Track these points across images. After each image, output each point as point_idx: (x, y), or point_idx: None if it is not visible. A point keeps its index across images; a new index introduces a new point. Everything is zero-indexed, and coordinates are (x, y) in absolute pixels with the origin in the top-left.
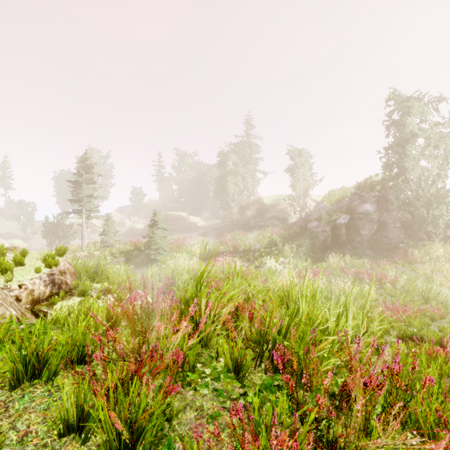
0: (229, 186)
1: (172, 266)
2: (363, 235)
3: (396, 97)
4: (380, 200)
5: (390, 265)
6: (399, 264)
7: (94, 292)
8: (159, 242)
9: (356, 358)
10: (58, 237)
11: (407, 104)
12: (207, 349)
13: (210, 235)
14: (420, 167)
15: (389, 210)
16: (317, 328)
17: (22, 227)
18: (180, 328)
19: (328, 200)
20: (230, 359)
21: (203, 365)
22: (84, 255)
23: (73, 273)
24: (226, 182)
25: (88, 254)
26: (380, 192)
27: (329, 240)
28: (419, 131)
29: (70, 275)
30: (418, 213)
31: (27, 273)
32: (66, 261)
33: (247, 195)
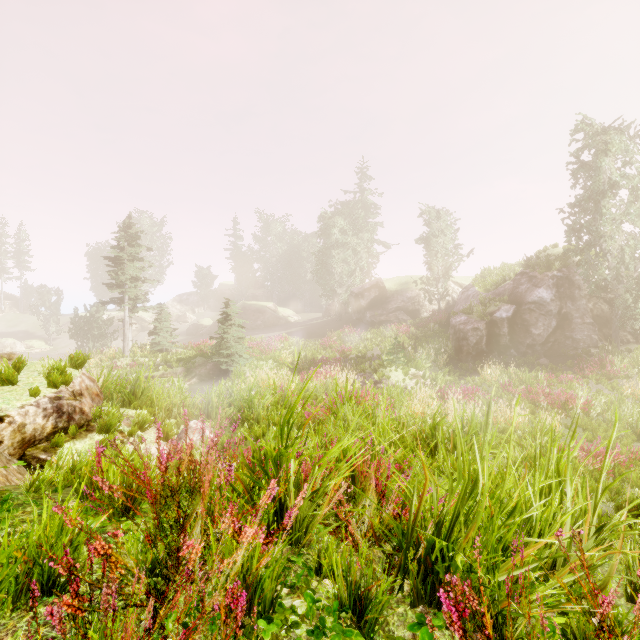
0: (335, 264)
1: (252, 380)
2: (535, 336)
3: (587, 128)
4: (561, 282)
5: (578, 381)
6: (592, 378)
7: (127, 425)
8: (233, 345)
9: (610, 599)
10: (91, 337)
11: (603, 138)
12: (301, 549)
13: (307, 335)
14: (623, 233)
15: (575, 298)
16: (514, 521)
17: (43, 323)
18: (240, 540)
19: (481, 284)
20: (345, 581)
21: (292, 591)
22: (126, 363)
23: (96, 395)
24: (331, 258)
25: (132, 363)
26: (560, 271)
27: (483, 342)
28: (621, 178)
29: (91, 397)
30: (620, 302)
31: (17, 397)
32: (86, 375)
33: (361, 277)
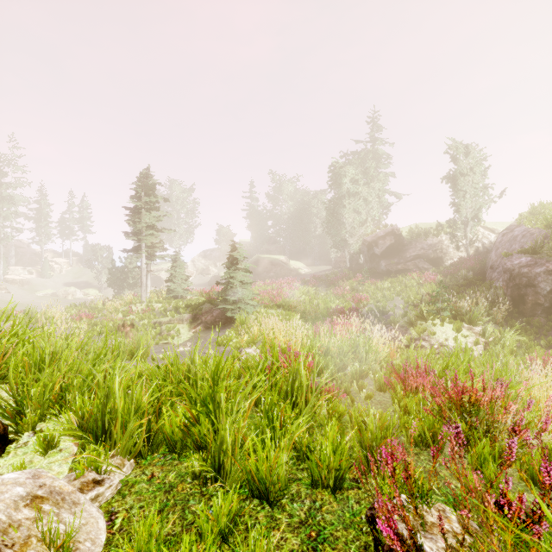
0: (346, 214)
1: (255, 331)
2: None
3: None
4: None
5: None
6: None
7: None
8: (239, 290)
9: None
10: (126, 285)
11: None
12: None
13: (318, 285)
14: None
15: None
16: None
17: (97, 275)
18: None
19: (534, 221)
20: None
21: None
22: (140, 309)
23: None
24: (341, 208)
25: (145, 308)
26: None
27: None
28: None
29: None
30: None
31: None
32: None
33: (372, 228)
